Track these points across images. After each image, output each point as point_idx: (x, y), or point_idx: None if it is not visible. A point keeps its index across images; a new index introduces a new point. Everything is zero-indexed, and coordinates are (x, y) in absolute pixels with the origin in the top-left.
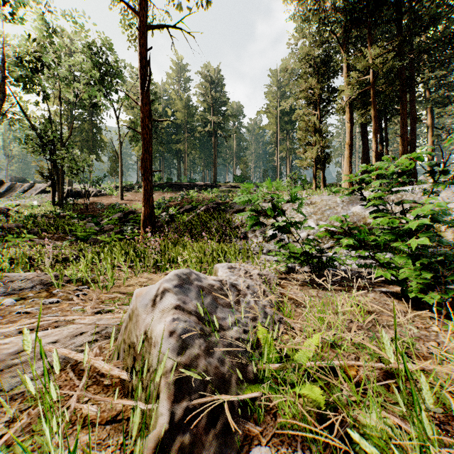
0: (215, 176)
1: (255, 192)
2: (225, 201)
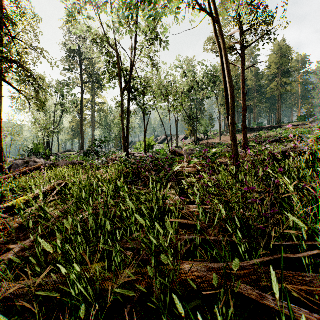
0: (279, 119)
1: (313, 128)
2: (286, 136)
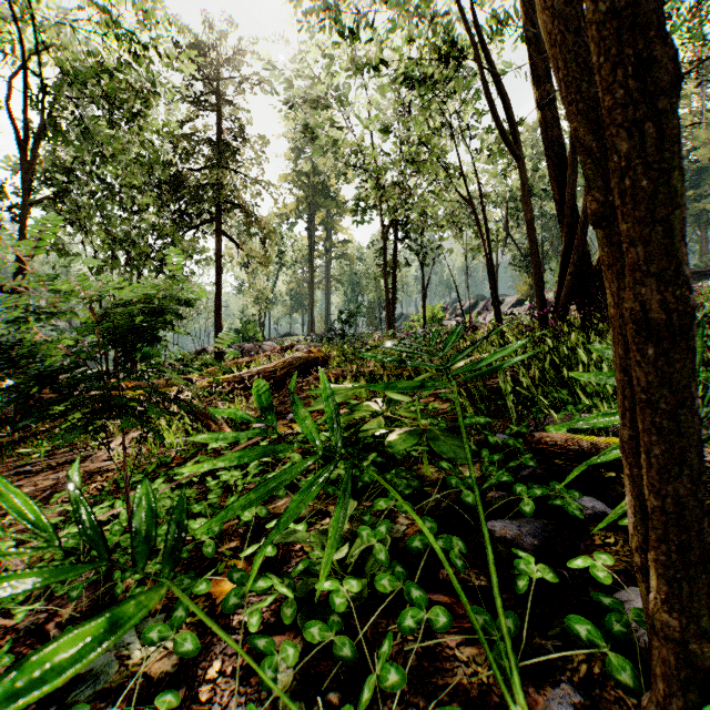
0: None
1: None
2: None
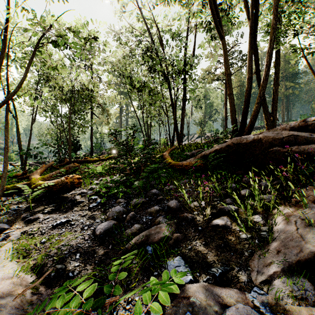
0: (283, 118)
1: None
2: None
